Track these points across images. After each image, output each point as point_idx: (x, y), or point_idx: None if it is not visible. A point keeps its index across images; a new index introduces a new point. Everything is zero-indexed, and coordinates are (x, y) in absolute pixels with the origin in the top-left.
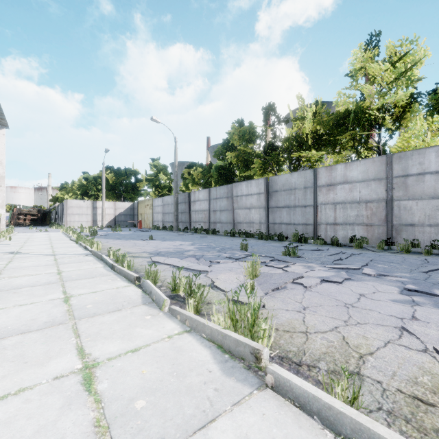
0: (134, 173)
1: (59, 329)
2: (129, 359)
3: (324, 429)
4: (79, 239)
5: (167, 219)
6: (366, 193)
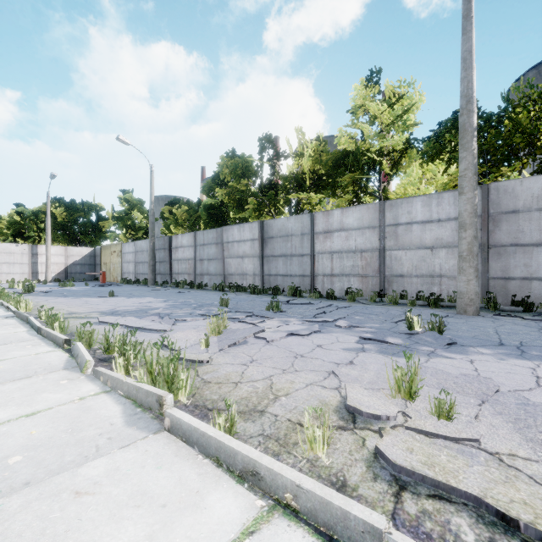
0: (95, 209)
1: None
2: (20, 423)
3: (199, 454)
4: (0, 296)
5: (140, 270)
6: (361, 241)
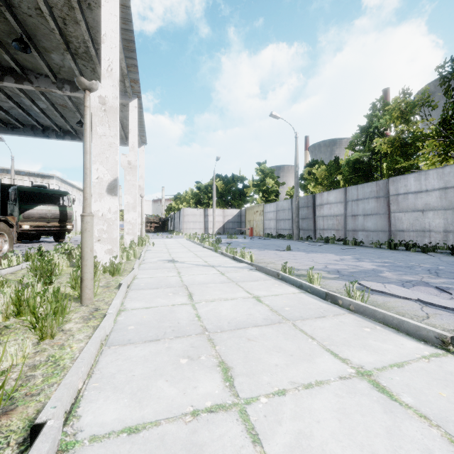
0: (240, 180)
1: None
2: None
3: None
4: (217, 247)
5: (281, 226)
6: None
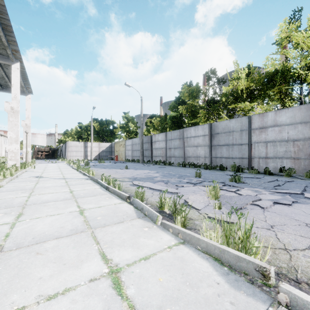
0: (111, 123)
1: (82, 236)
2: (144, 266)
3: None
4: (79, 168)
5: (135, 154)
6: (293, 133)
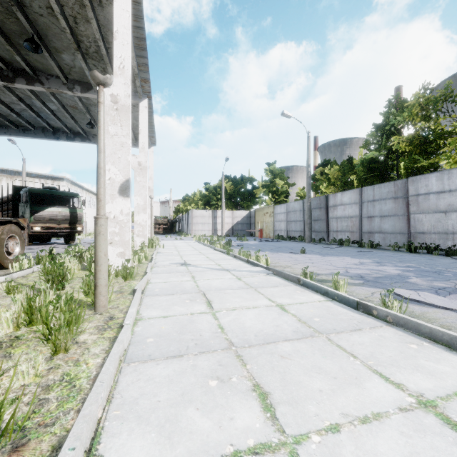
0: (249, 181)
1: None
2: None
3: None
4: (230, 249)
5: (292, 227)
6: None
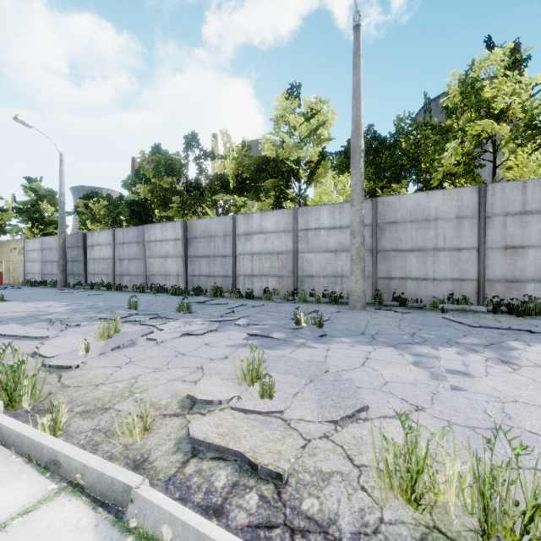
0: None
1: None
2: None
3: (14, 454)
4: None
5: (48, 270)
6: (278, 244)
